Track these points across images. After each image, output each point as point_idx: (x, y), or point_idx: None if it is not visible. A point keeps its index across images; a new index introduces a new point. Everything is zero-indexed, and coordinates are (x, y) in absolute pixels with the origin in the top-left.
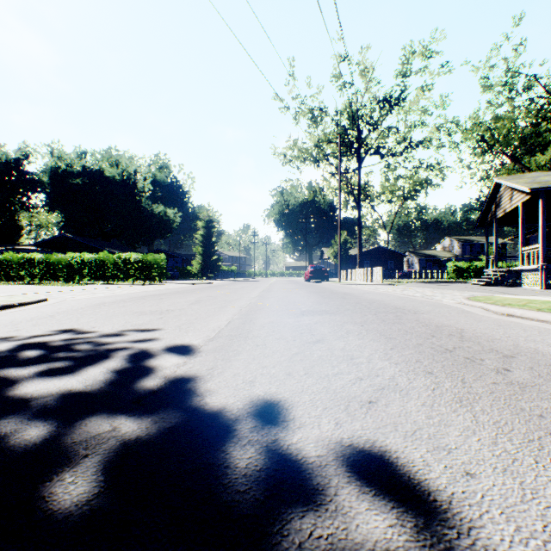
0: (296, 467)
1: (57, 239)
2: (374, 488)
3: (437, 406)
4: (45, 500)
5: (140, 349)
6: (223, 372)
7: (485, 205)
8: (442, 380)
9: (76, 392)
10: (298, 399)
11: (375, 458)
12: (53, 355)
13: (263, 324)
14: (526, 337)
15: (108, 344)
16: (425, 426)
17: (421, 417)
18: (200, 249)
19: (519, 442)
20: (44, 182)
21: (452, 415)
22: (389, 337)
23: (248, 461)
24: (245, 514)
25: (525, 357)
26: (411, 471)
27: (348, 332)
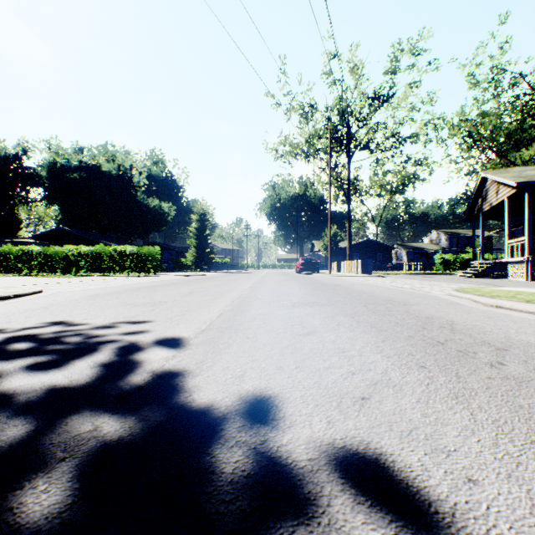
0: (286, 472)
1: (54, 232)
2: (370, 497)
3: (433, 403)
4: (12, 512)
5: (130, 342)
6: (212, 366)
7: (471, 199)
8: (435, 374)
9: (60, 387)
10: (288, 396)
11: (370, 462)
12: (42, 348)
13: (254, 315)
14: (517, 329)
15: (99, 337)
16: (421, 425)
17: (416, 415)
18: (194, 241)
19: (521, 444)
20: (42, 177)
21: (448, 413)
22: (380, 329)
23: (235, 466)
24: (230, 529)
25: (518, 350)
26: (409, 477)
27: (339, 324)
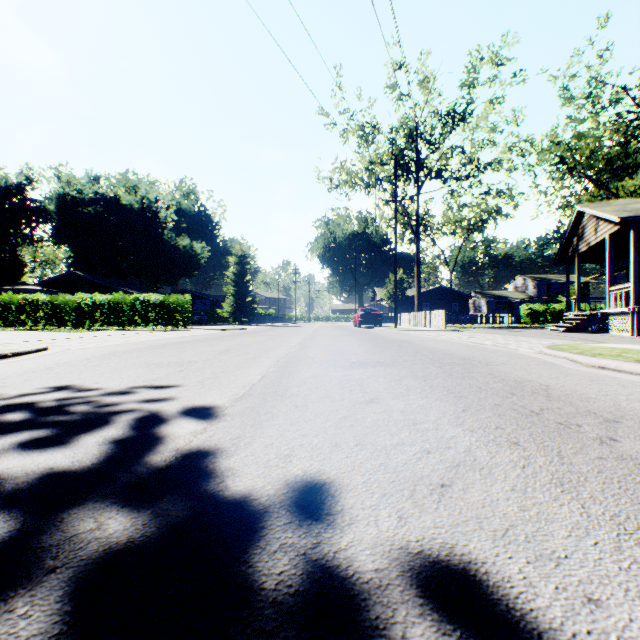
0: (346, 588)
1: (65, 278)
2: (460, 626)
3: (532, 492)
4: None
5: (150, 412)
6: (252, 442)
7: (565, 237)
8: (532, 453)
9: (58, 470)
10: (347, 482)
11: (457, 574)
12: (40, 420)
13: (304, 378)
14: (627, 395)
15: (112, 405)
16: (520, 522)
17: (512, 507)
18: (232, 289)
19: None
20: (50, 212)
21: (553, 505)
22: (459, 395)
23: (278, 579)
24: None
25: (632, 422)
26: (508, 595)
27: (408, 389)
